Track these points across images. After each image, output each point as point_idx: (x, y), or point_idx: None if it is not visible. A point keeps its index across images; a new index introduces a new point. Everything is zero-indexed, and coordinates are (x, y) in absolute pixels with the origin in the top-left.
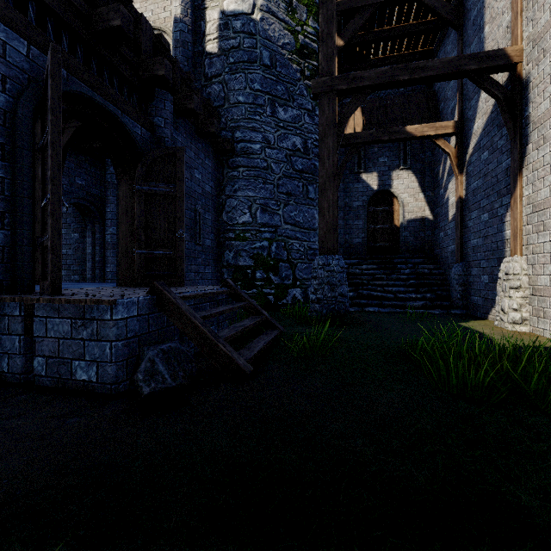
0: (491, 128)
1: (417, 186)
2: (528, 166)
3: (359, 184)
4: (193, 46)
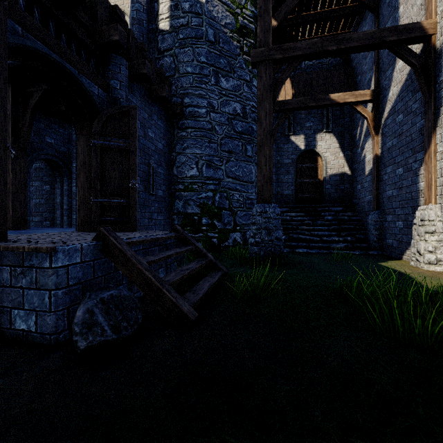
0: (405, 94)
1: (337, 146)
2: (442, 125)
3: (289, 145)
4: (148, 23)
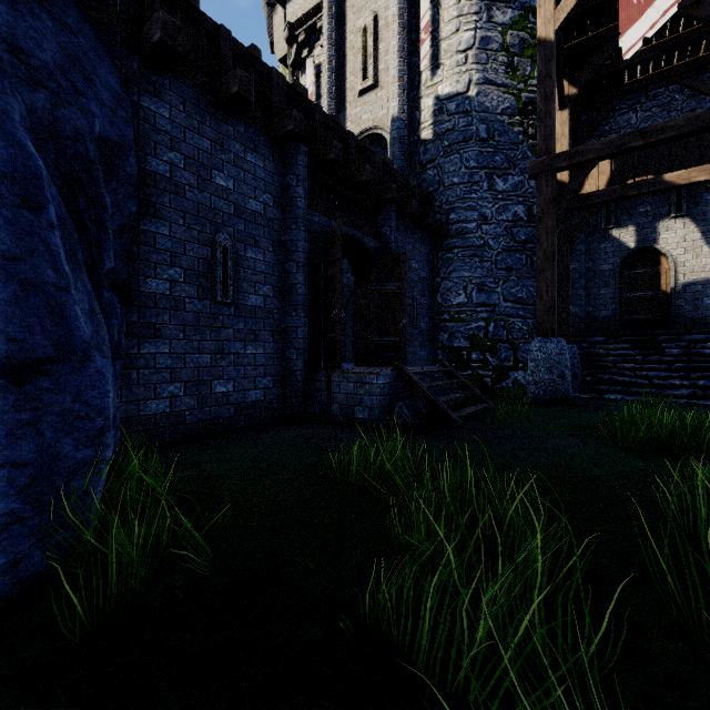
0: None
1: (698, 237)
2: None
3: (607, 243)
4: (408, 138)
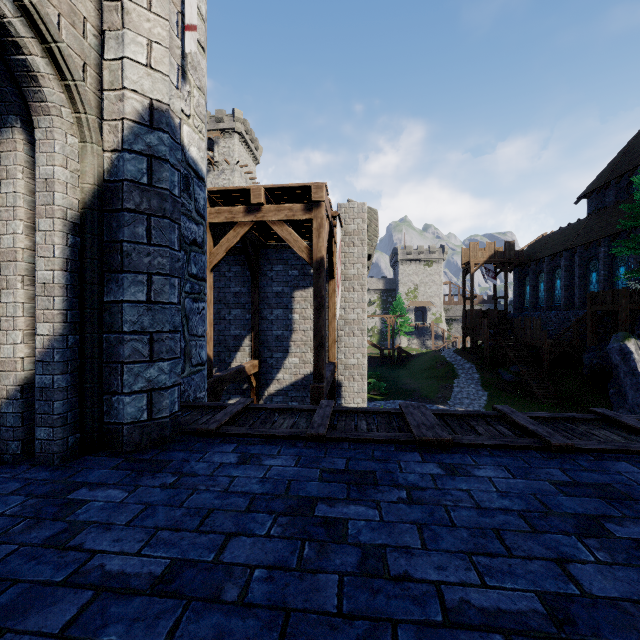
0: (302, 389)
1: None
2: None
3: None
4: None
